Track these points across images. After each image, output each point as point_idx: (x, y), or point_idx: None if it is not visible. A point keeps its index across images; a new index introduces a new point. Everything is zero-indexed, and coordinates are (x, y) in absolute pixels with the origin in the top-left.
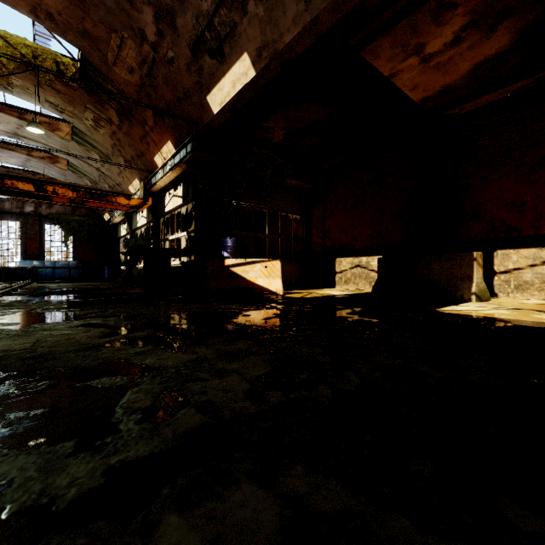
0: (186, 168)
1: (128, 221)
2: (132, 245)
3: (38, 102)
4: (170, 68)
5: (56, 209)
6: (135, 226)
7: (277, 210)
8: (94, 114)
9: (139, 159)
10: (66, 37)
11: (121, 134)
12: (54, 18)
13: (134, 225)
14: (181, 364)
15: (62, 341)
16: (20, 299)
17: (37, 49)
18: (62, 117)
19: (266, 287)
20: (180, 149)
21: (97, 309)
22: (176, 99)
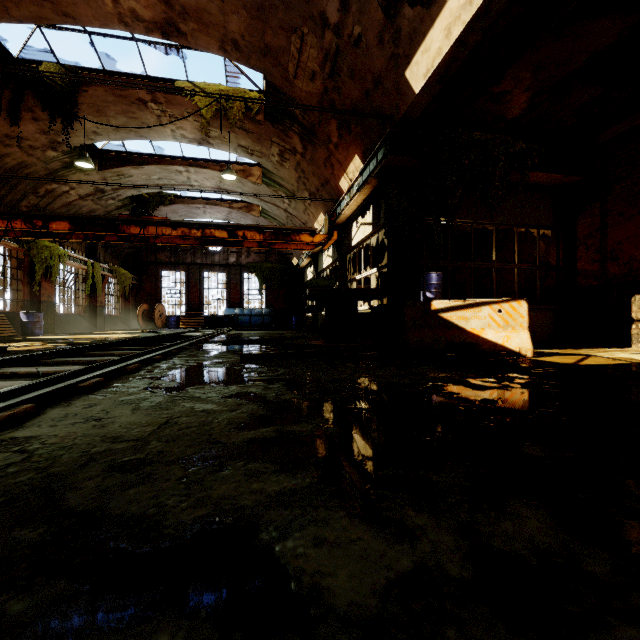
0: (377, 184)
1: (313, 263)
2: (313, 287)
3: (233, 149)
4: (357, 52)
5: (253, 257)
6: (321, 267)
7: (510, 225)
8: (279, 147)
9: (323, 189)
10: (250, 63)
11: (305, 163)
12: (239, 45)
13: (320, 266)
14: (372, 604)
15: (193, 427)
16: (209, 348)
17: (228, 92)
18: (252, 159)
19: (501, 343)
20: (368, 161)
21: (267, 367)
22: (364, 93)
